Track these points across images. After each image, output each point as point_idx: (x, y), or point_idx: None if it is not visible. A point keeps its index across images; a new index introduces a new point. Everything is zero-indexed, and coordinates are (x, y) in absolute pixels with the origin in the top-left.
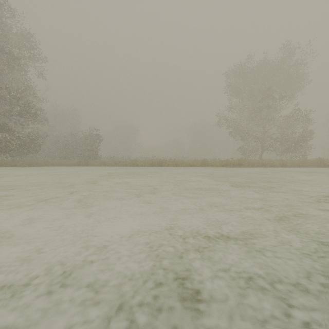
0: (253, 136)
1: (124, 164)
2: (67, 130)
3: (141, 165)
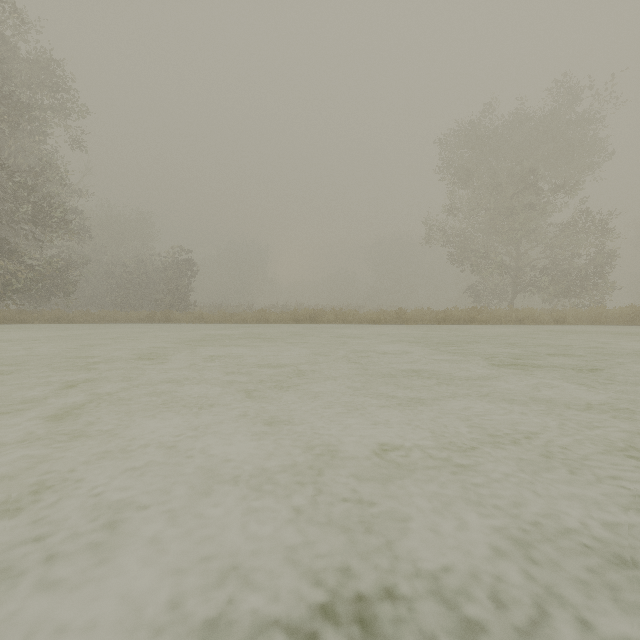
0: (496, 264)
1: (241, 319)
2: (130, 253)
3: (274, 320)
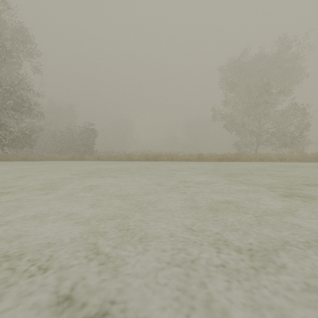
0: (248, 131)
1: (119, 159)
2: (64, 125)
3: (135, 159)
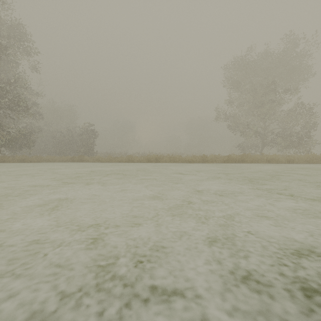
0: (254, 131)
1: (119, 160)
2: (64, 126)
3: (137, 161)
